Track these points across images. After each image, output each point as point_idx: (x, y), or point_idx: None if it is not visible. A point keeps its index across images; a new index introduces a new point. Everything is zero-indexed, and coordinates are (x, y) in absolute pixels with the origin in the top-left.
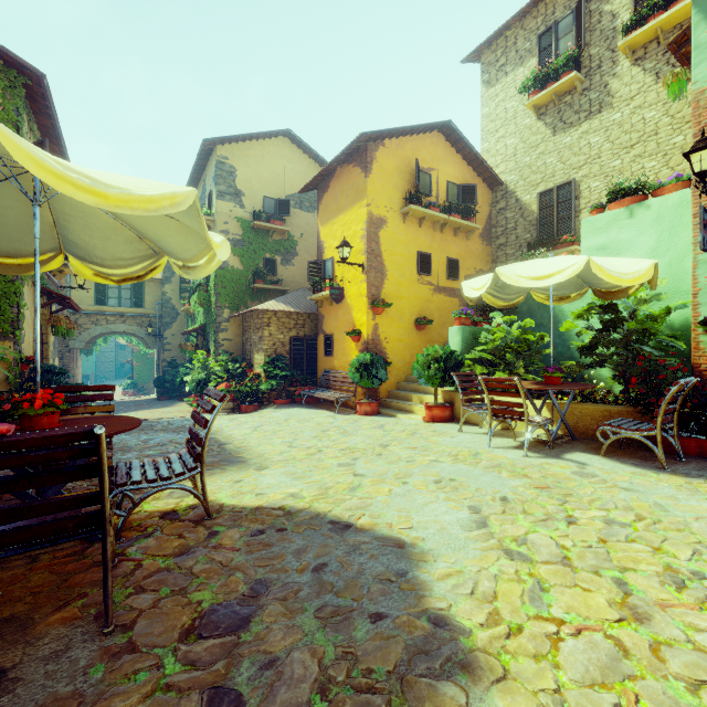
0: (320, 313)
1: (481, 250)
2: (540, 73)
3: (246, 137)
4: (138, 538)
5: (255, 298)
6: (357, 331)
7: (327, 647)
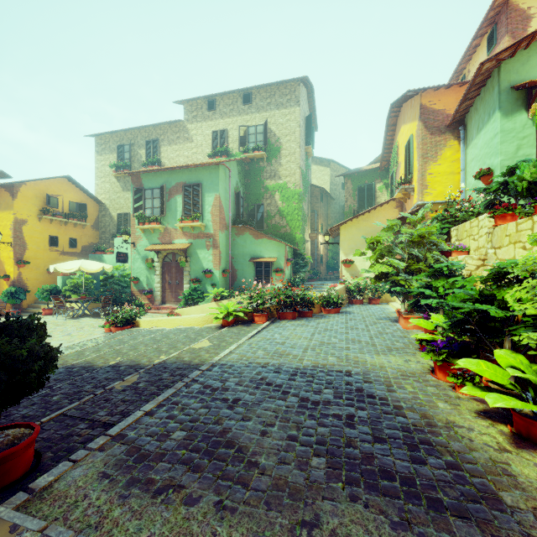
0: None
1: (92, 233)
2: (117, 163)
3: None
4: None
5: None
6: (7, 276)
7: None
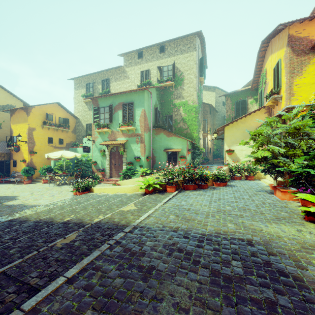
0: (12, 153)
1: (72, 136)
2: (86, 94)
3: None
4: None
5: None
6: (24, 160)
7: (1, 201)
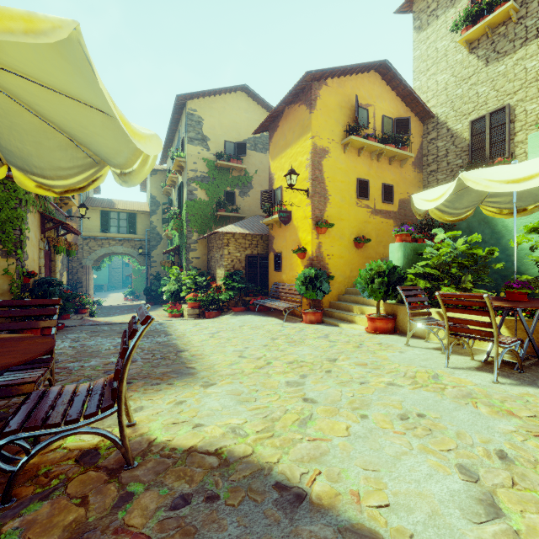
0: (271, 234)
1: (413, 176)
2: (473, 10)
3: (211, 92)
4: (32, 500)
5: (218, 224)
6: (302, 249)
7: None
